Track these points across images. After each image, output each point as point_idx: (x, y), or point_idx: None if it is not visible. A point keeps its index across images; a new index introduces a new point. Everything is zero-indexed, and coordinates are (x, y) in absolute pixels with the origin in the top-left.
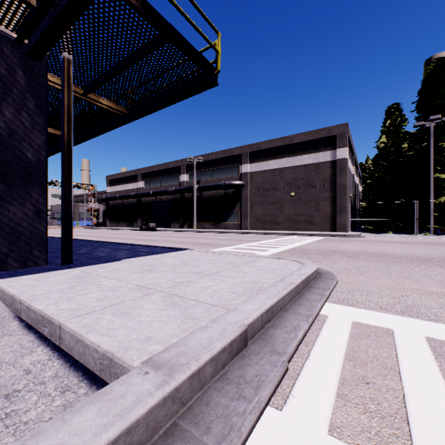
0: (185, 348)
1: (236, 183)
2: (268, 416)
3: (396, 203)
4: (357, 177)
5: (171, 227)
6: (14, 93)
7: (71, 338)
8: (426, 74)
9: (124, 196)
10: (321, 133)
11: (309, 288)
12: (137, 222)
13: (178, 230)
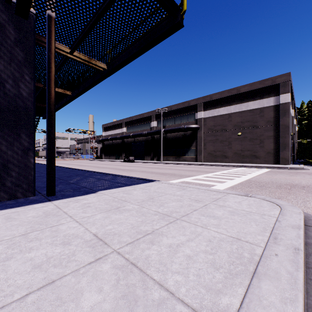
0: None
1: (193, 126)
2: None
3: None
4: (294, 119)
5: (145, 159)
6: (5, 47)
7: None
8: None
9: (113, 138)
10: (265, 83)
11: (308, 247)
12: (122, 156)
13: (149, 162)
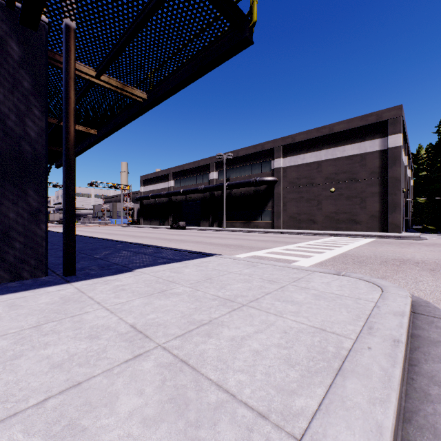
0: None
1: (268, 179)
2: None
3: None
4: (408, 169)
5: (200, 225)
6: (6, 69)
7: None
8: None
9: (156, 195)
10: (368, 119)
11: (414, 340)
12: (168, 220)
13: (207, 229)
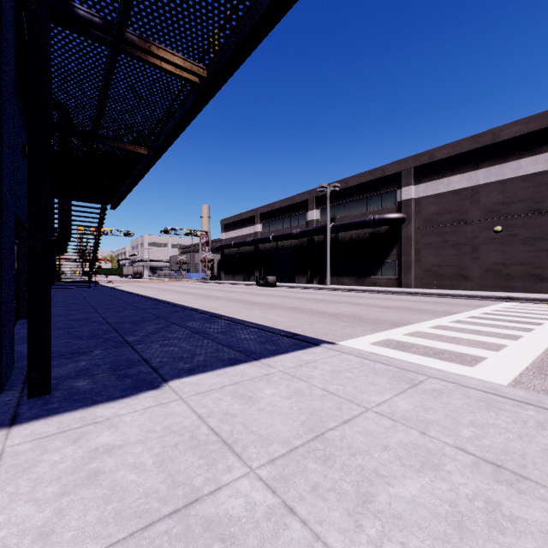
0: None
1: (392, 216)
2: None
3: None
4: None
5: (296, 281)
6: None
7: None
8: None
9: (239, 243)
10: None
11: None
12: (254, 274)
13: (305, 287)
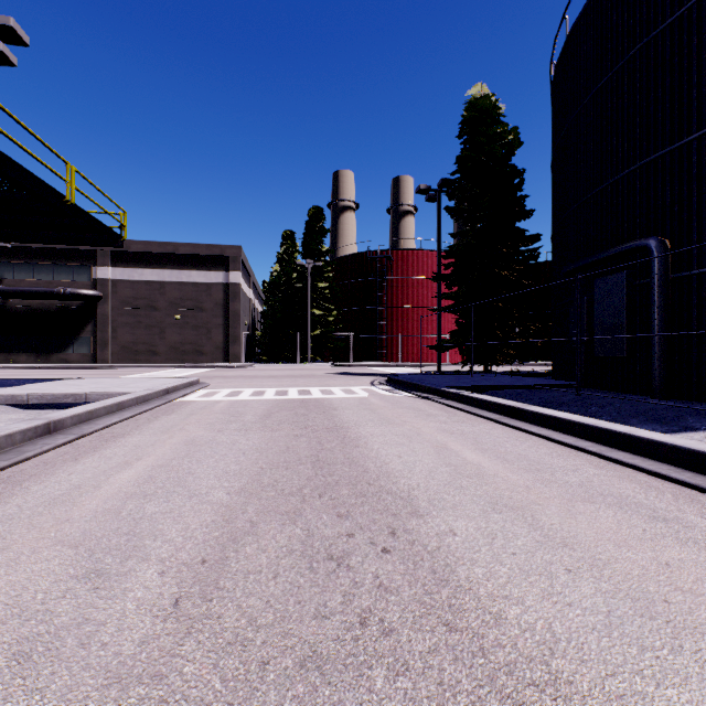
0: (153, 389)
1: (88, 293)
2: (180, 399)
3: (287, 334)
4: (257, 300)
5: None
6: None
7: (98, 395)
8: (309, 216)
9: None
10: (214, 250)
11: (193, 386)
12: None
13: None
